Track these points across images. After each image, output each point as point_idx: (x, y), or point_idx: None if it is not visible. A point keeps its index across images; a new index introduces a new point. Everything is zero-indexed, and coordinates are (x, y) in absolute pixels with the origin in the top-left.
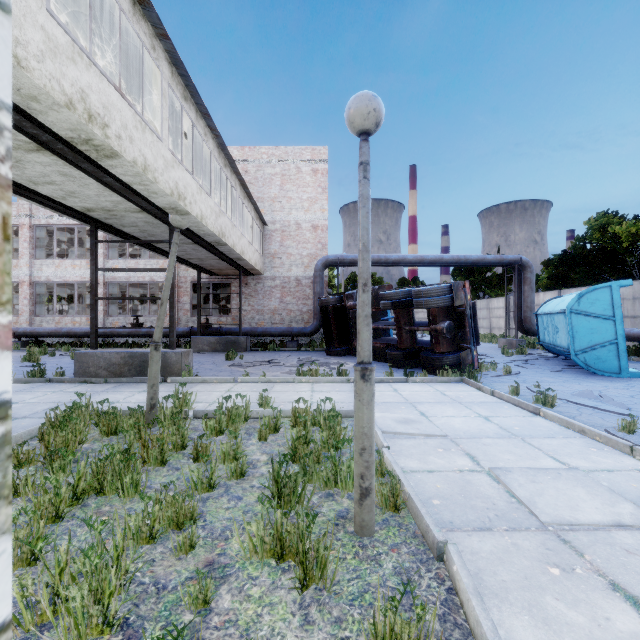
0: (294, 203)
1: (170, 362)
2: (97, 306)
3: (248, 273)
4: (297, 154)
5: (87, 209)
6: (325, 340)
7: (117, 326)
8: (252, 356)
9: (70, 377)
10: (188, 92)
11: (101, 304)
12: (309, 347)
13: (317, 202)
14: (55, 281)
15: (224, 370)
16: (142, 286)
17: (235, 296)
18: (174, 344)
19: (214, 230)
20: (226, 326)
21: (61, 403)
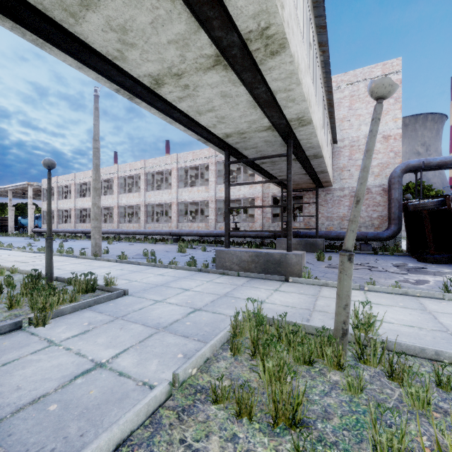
0: (363, 119)
1: (290, 263)
2: (229, 214)
3: (319, 186)
4: (366, 73)
5: (226, 135)
6: (410, 245)
7: (222, 229)
8: (337, 258)
9: (210, 267)
10: (311, 5)
11: (213, 215)
12: (384, 251)
13: (388, 113)
14: (188, 201)
15: (327, 271)
16: (234, 202)
17: (307, 206)
18: (291, 246)
19: (319, 141)
20: (299, 230)
21: (219, 295)
